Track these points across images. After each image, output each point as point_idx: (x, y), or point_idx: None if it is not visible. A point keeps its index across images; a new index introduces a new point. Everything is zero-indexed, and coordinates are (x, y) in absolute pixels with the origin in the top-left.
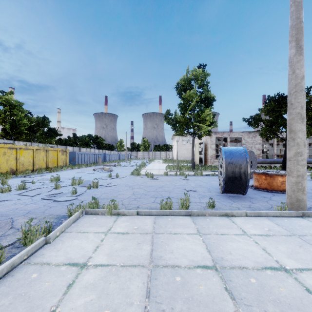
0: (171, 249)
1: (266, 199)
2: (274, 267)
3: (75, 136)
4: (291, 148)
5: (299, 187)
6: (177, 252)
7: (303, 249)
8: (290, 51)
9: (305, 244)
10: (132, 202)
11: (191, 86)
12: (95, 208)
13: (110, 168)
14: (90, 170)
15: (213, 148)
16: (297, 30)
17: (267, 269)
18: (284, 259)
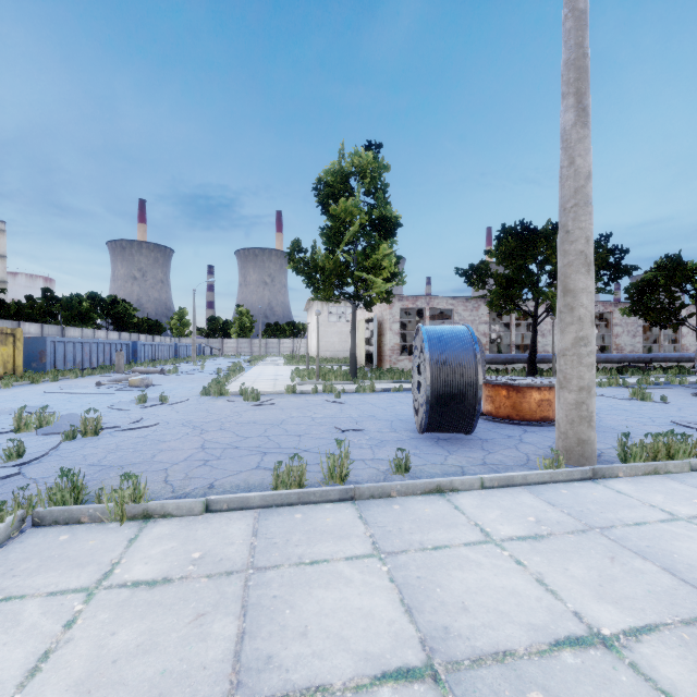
0: (303, 621)
1: (513, 440)
2: (577, 638)
3: (50, 295)
4: (566, 329)
5: (582, 414)
6: (319, 630)
7: (621, 566)
8: (564, 117)
9: (620, 551)
10: (196, 471)
11: (349, 188)
12: (69, 503)
13: (147, 380)
14: (88, 385)
15: (396, 331)
16: (578, 71)
17: (562, 647)
18: (591, 605)
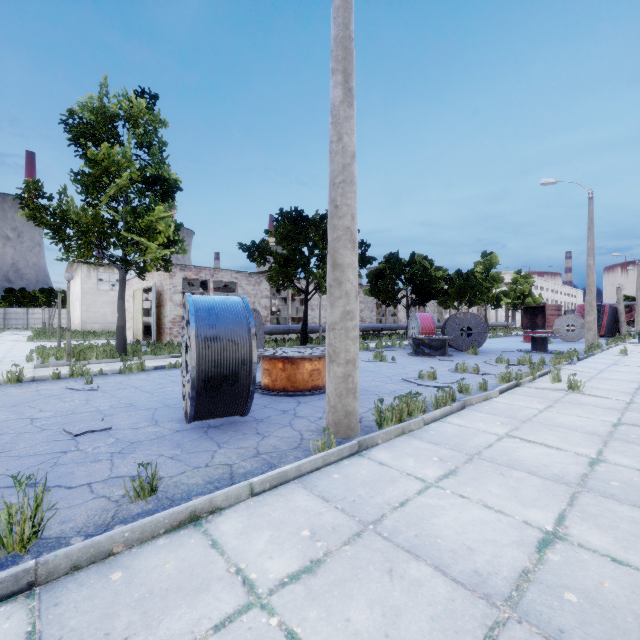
0: None
1: (288, 416)
2: None
3: None
4: (336, 303)
5: (349, 387)
6: None
7: (401, 583)
8: (334, 92)
9: (396, 555)
10: None
11: (115, 133)
12: None
13: None
14: None
15: (177, 302)
16: (345, 51)
17: None
18: None
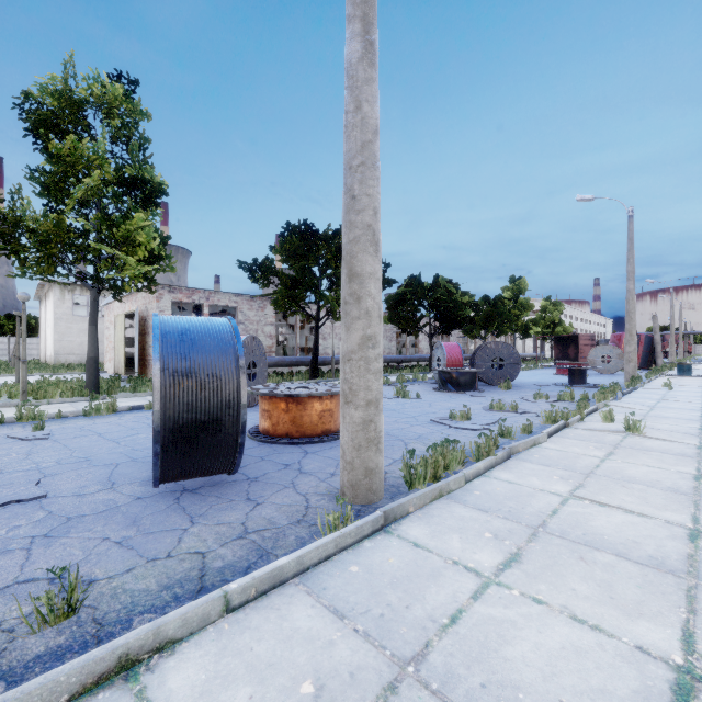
0: None
1: (291, 473)
2: None
3: None
4: (353, 326)
5: (370, 436)
6: None
7: None
8: (350, 46)
9: None
10: None
11: (84, 124)
12: None
13: None
14: None
15: None
16: None
17: None
18: None
